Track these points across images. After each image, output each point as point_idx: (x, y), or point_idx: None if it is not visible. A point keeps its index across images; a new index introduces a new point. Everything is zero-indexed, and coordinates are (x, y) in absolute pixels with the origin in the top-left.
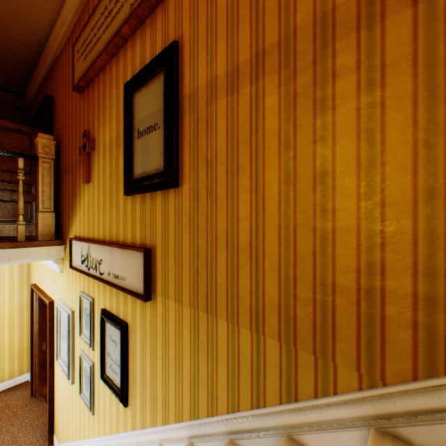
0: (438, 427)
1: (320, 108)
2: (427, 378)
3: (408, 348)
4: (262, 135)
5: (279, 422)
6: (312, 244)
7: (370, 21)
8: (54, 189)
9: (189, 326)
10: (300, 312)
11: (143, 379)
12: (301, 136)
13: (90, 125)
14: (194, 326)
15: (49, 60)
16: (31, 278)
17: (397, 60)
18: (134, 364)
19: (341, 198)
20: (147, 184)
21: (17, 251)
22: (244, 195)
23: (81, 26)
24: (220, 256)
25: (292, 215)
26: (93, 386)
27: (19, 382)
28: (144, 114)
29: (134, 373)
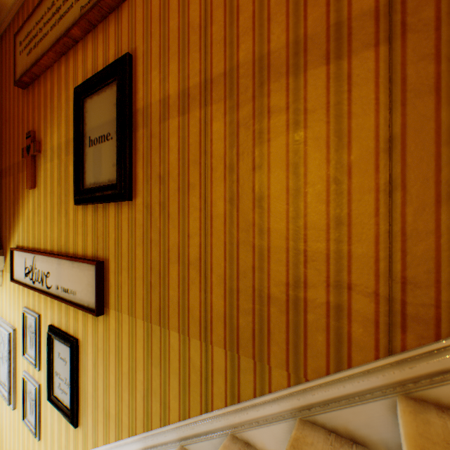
0: (343, 411)
1: (258, 139)
2: (336, 372)
3: (323, 348)
4: (210, 157)
5: (225, 423)
6: (252, 260)
7: (296, 70)
8: None
9: (143, 339)
10: (242, 321)
11: (96, 396)
12: (243, 163)
13: (36, 125)
14: (147, 339)
15: None
16: None
17: (316, 107)
18: (85, 381)
19: (275, 220)
20: (99, 195)
21: None
22: (195, 212)
23: (24, 15)
24: (172, 269)
25: (235, 233)
26: (38, 409)
27: None
28: (96, 122)
29: (86, 391)
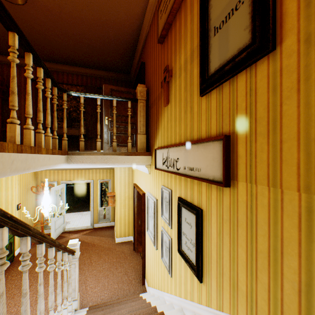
0: None
1: None
2: None
3: None
4: None
5: None
6: None
7: None
8: (145, 120)
9: (296, 216)
10: None
11: (219, 263)
12: None
13: (168, 61)
14: (306, 216)
15: (142, 40)
16: (133, 180)
17: None
18: (208, 246)
19: None
20: (227, 69)
21: (127, 157)
22: None
23: None
24: None
25: None
26: (170, 255)
27: (128, 240)
28: (221, 7)
29: (209, 255)
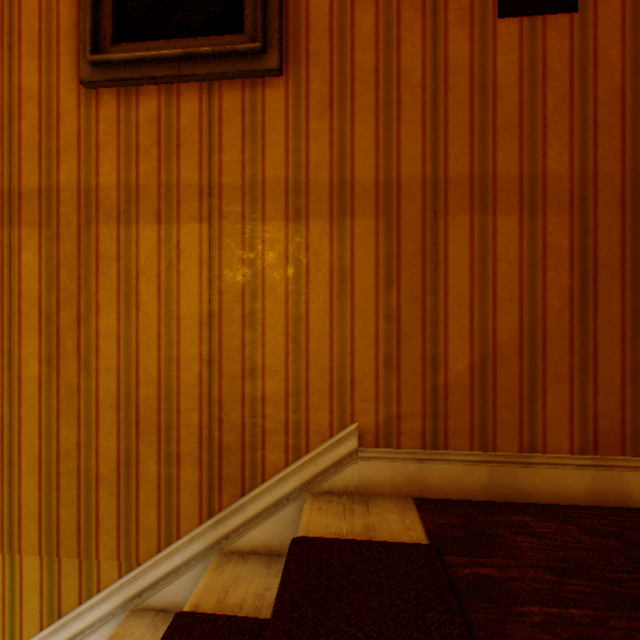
0: (173, 585)
1: (86, 287)
2: (168, 547)
3: (156, 525)
4: (19, 298)
5: None
6: (78, 435)
7: (129, 219)
8: None
9: None
10: (65, 514)
11: None
12: (66, 313)
13: None
14: None
15: None
16: None
17: (149, 266)
18: None
19: (106, 387)
20: None
21: None
22: None
23: None
24: None
25: (56, 402)
26: None
27: None
28: None
29: None
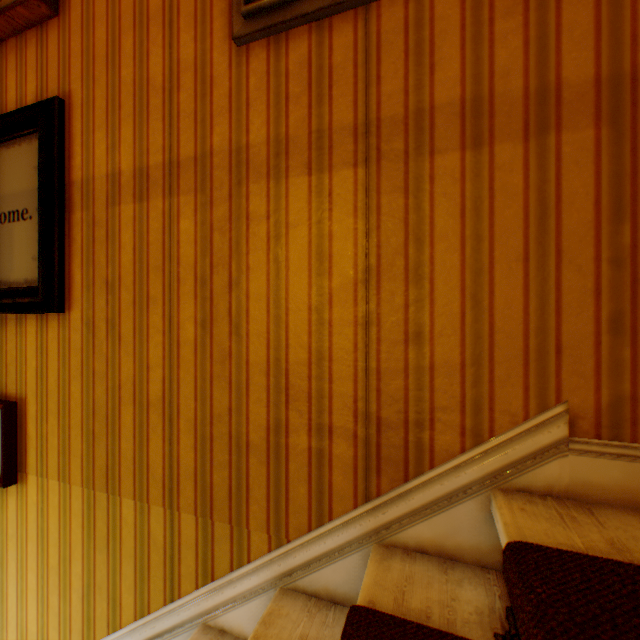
0: (324, 570)
1: (236, 249)
2: (318, 527)
3: (305, 502)
4: (177, 265)
5: (196, 611)
6: (229, 400)
7: (278, 174)
8: None
9: (82, 514)
10: (217, 478)
11: (4, 610)
12: (218, 277)
13: None
14: (89, 513)
15: None
16: None
17: (298, 222)
18: None
19: (255, 351)
20: (9, 302)
21: None
22: (157, 336)
23: None
24: (126, 413)
25: (209, 366)
26: None
27: None
28: (5, 189)
29: None
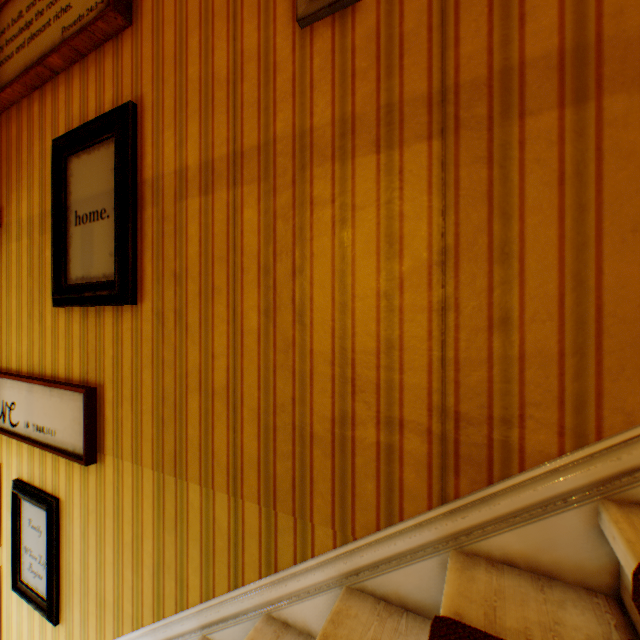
0: (394, 573)
1: (299, 236)
2: (387, 527)
3: (373, 499)
4: (241, 254)
5: (259, 600)
6: (292, 389)
7: (343, 155)
8: None
9: (153, 495)
10: (280, 468)
11: (85, 578)
12: (281, 265)
13: None
14: (158, 494)
15: None
16: None
17: (365, 204)
18: (70, 558)
19: (319, 340)
20: (90, 295)
21: None
22: (221, 325)
23: None
24: (192, 400)
25: (272, 355)
26: None
27: None
28: (86, 192)
29: (71, 571)
